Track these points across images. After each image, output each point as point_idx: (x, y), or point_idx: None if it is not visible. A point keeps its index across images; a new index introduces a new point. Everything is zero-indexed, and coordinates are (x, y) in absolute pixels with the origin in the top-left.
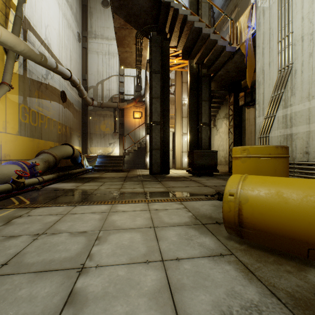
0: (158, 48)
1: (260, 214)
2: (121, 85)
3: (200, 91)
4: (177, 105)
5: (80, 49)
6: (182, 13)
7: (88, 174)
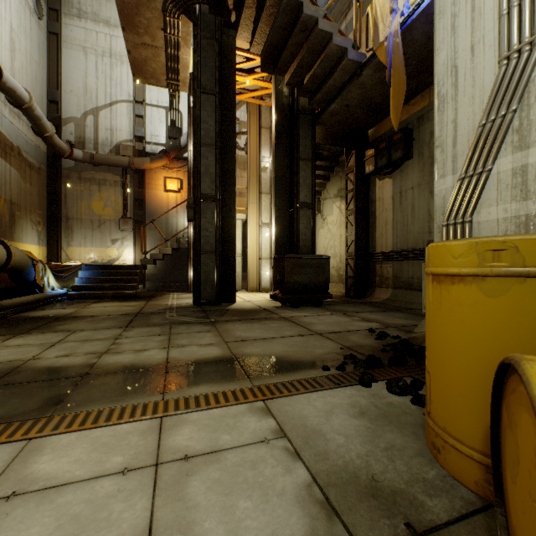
0: (213, 42)
1: None
2: (139, 122)
3: (295, 141)
4: (251, 169)
5: (42, 35)
6: None
7: (47, 308)
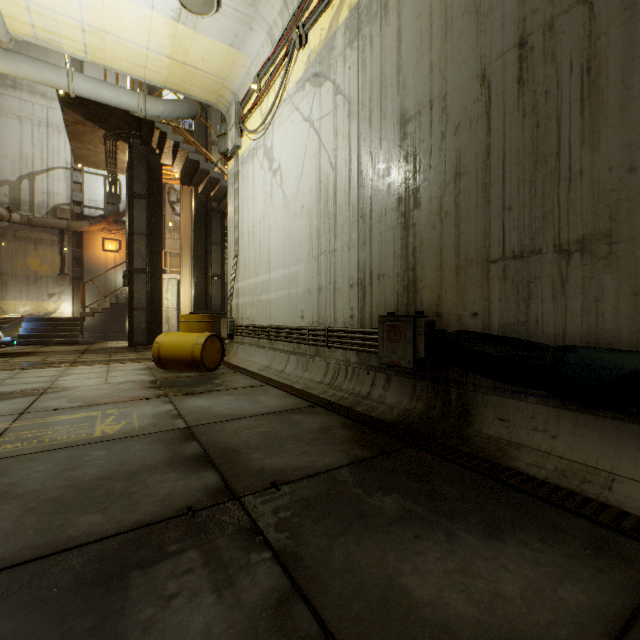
0: (144, 162)
1: (167, 351)
2: (77, 188)
3: (209, 231)
4: (184, 239)
5: None
6: (173, 138)
7: (9, 349)
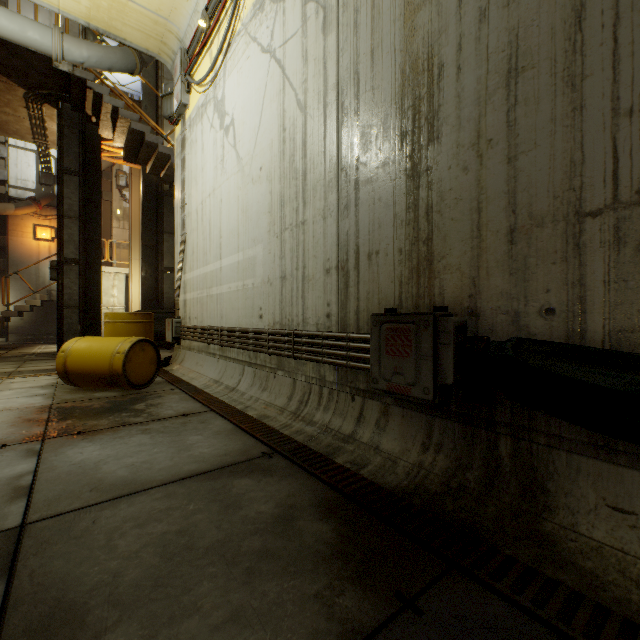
0: (77, 132)
1: (77, 362)
2: (1, 164)
3: (160, 217)
4: (134, 228)
5: None
6: (110, 102)
7: None
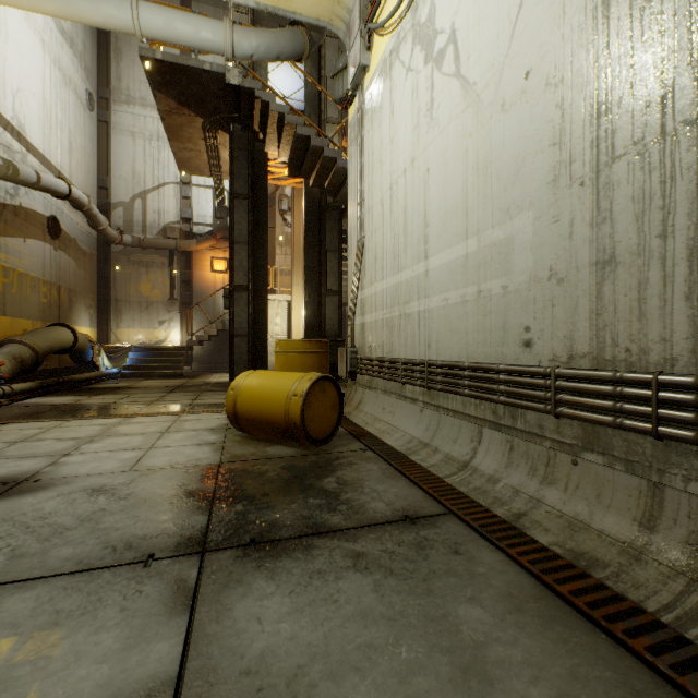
0: (246, 153)
1: (247, 404)
2: (186, 204)
3: (322, 234)
4: (295, 251)
5: (93, 125)
6: (276, 109)
7: (107, 383)
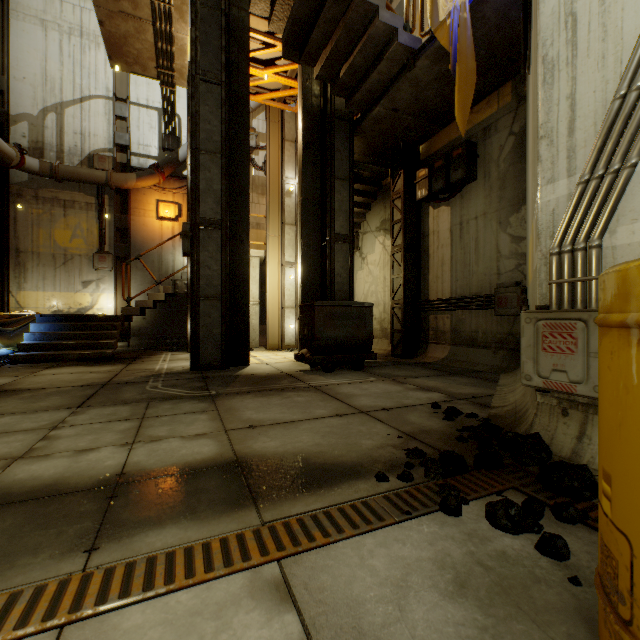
0: (218, 14)
1: None
2: (122, 126)
3: (328, 154)
4: (271, 193)
5: None
6: None
7: None
